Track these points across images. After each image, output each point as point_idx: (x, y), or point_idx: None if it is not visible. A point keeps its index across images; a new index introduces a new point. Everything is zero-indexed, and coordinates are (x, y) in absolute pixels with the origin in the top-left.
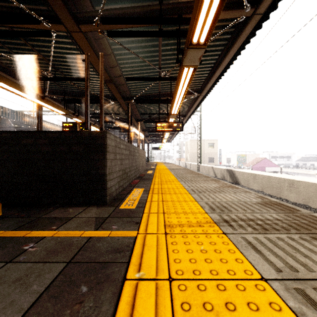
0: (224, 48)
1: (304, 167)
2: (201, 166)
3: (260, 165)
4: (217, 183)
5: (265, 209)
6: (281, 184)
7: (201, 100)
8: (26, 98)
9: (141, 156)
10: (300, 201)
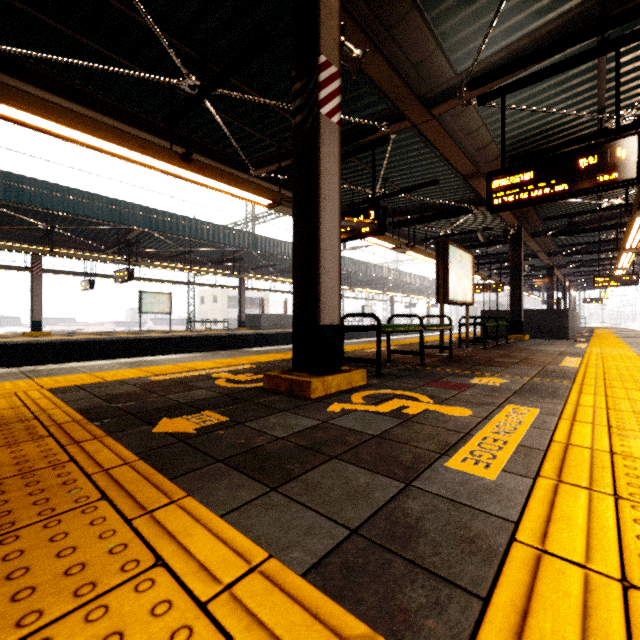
0: None
1: None
2: None
3: None
4: None
5: None
6: None
7: None
8: None
9: (575, 318)
10: None
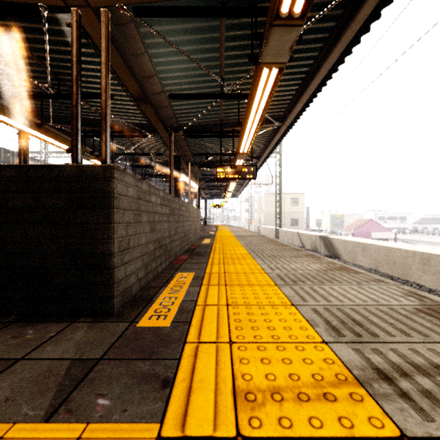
0: (323, 46)
1: (426, 232)
2: (282, 231)
3: (364, 230)
4: (317, 262)
5: None
6: (408, 260)
7: (284, 133)
8: (12, 126)
9: (193, 216)
10: None
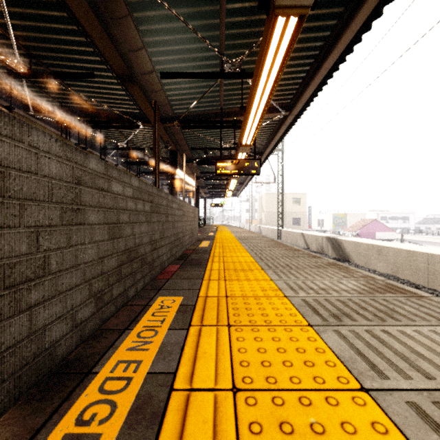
0: (345, 10)
1: (431, 233)
2: (284, 231)
3: (368, 230)
4: (349, 276)
5: None
6: (436, 265)
7: (291, 124)
8: None
9: (188, 216)
10: None
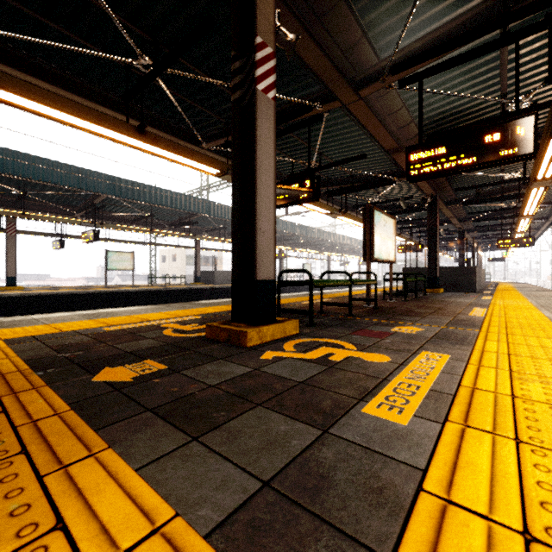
0: None
1: None
2: None
3: None
4: (550, 293)
5: None
6: None
7: None
8: None
9: (482, 274)
10: None
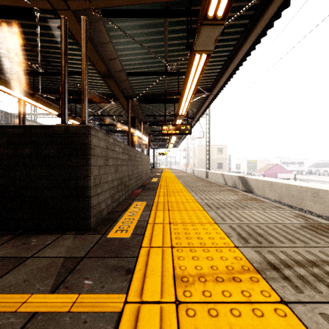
0: (240, 37)
1: (318, 174)
2: (210, 172)
3: (272, 172)
4: (235, 194)
5: (321, 239)
6: (303, 193)
7: (212, 100)
8: (12, 95)
9: (144, 161)
10: (326, 214)
